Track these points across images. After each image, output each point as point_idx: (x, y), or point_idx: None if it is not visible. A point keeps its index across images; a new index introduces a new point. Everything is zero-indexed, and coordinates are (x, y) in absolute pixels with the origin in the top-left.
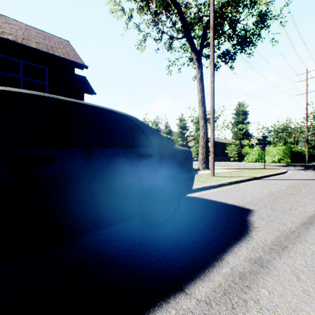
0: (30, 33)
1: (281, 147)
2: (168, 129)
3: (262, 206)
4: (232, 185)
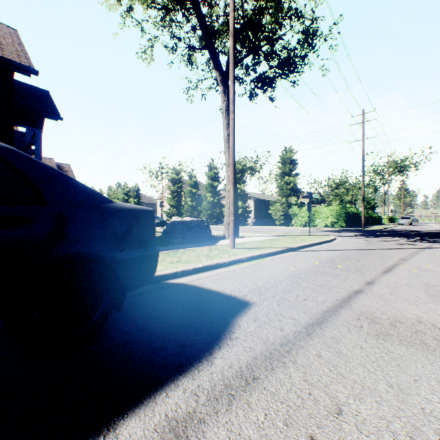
0: None
1: (335, 207)
2: (193, 180)
3: (270, 295)
4: (252, 261)
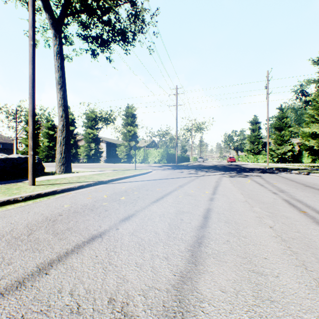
0: None
1: (161, 150)
2: (50, 123)
3: None
4: (32, 201)
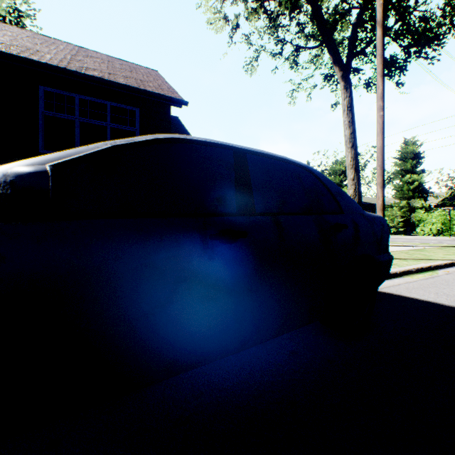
0: (114, 66)
1: None
2: None
3: None
4: (424, 274)
